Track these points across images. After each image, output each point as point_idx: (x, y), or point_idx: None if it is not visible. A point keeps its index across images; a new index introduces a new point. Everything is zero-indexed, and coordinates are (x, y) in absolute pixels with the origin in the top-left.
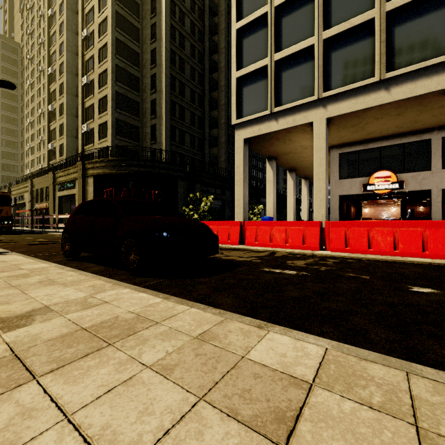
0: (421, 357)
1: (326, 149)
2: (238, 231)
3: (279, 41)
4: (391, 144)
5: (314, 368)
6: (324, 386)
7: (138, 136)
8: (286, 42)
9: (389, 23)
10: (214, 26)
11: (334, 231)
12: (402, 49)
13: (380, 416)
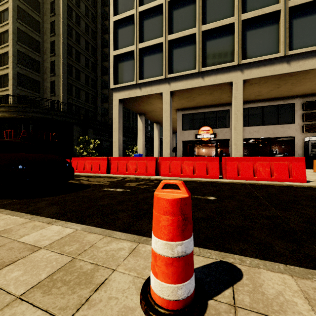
0: (130, 229)
1: (170, 111)
2: (105, 164)
3: (142, 35)
4: (210, 110)
5: (55, 240)
6: (48, 248)
7: (39, 88)
8: (147, 37)
9: (203, 38)
10: (105, 14)
11: (163, 164)
12: (210, 55)
13: (61, 257)
